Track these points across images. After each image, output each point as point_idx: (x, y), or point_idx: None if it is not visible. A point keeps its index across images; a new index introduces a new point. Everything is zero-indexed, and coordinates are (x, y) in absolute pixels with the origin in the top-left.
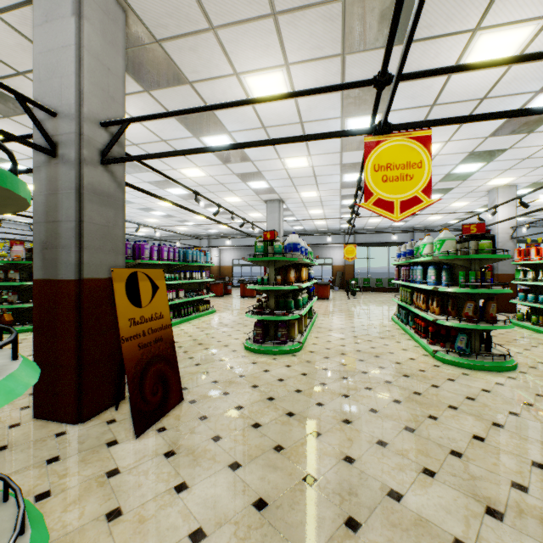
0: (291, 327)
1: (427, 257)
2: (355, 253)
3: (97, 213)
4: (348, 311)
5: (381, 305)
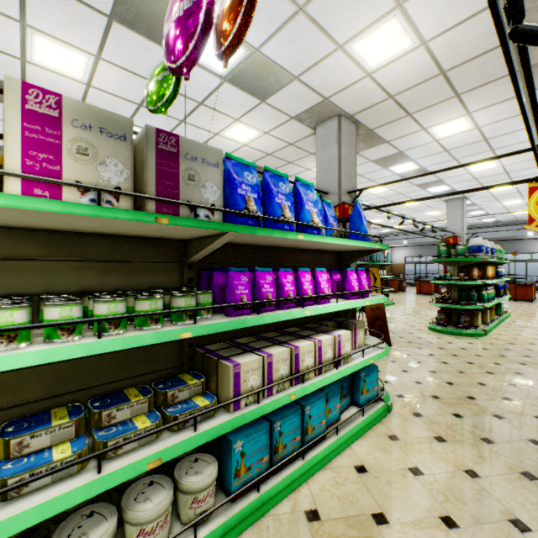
0: (474, 317)
1: None
2: None
3: None
4: None
5: None
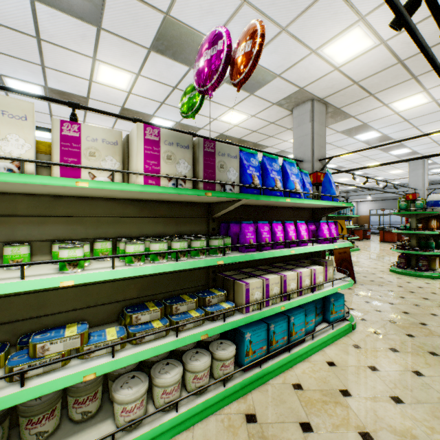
0: (431, 261)
1: None
2: None
3: None
4: None
5: None
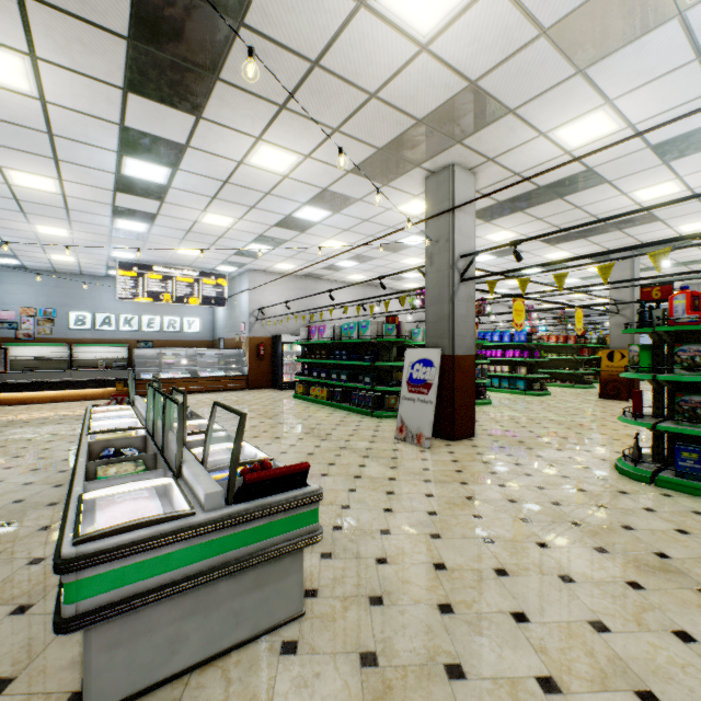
0: None
1: None
2: None
3: (616, 331)
4: None
5: None
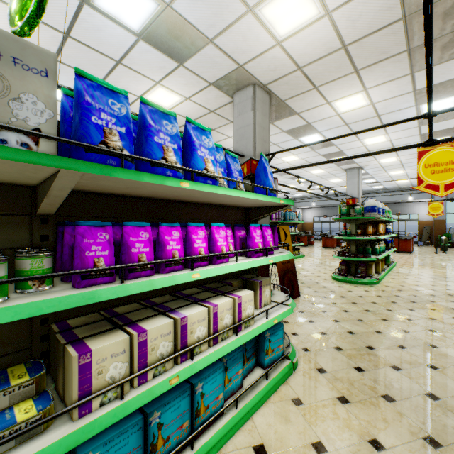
0: (369, 267)
1: None
2: (442, 209)
3: None
4: (431, 263)
5: None
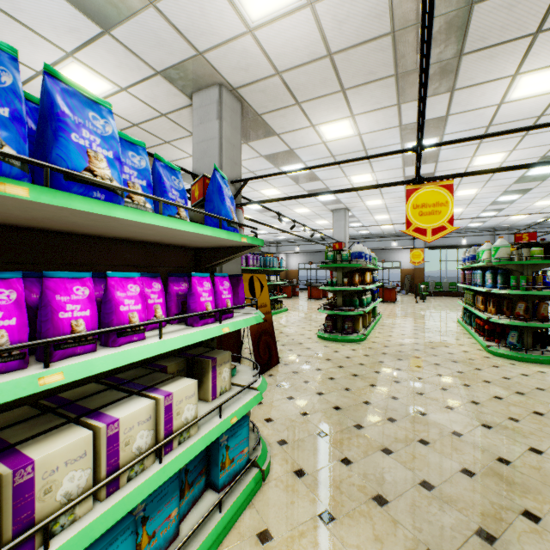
0: (356, 322)
1: (482, 263)
2: (422, 257)
3: None
4: (413, 313)
5: (451, 309)
